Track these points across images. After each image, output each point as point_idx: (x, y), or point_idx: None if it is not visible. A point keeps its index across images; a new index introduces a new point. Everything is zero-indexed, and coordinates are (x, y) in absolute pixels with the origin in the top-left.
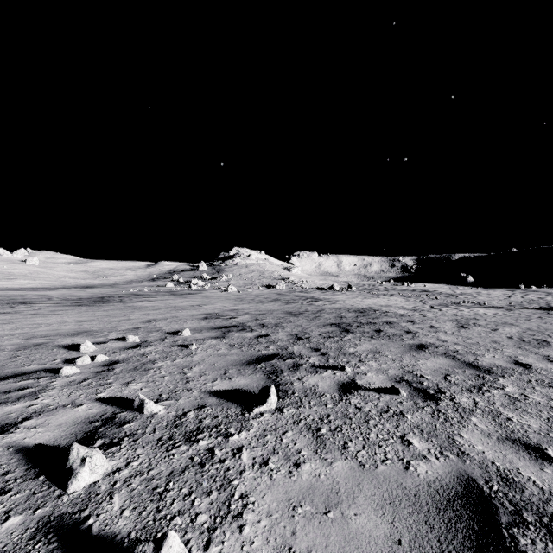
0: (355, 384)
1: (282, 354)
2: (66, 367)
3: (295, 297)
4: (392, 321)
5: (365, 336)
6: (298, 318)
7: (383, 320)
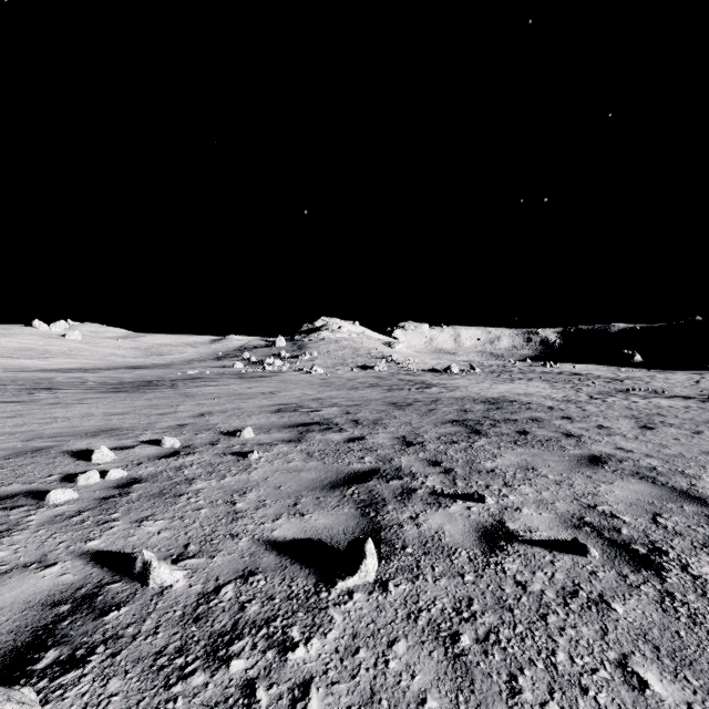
0: (506, 529)
1: (385, 471)
2: (56, 491)
3: (400, 382)
4: (540, 418)
5: (506, 441)
6: (405, 412)
7: (526, 416)
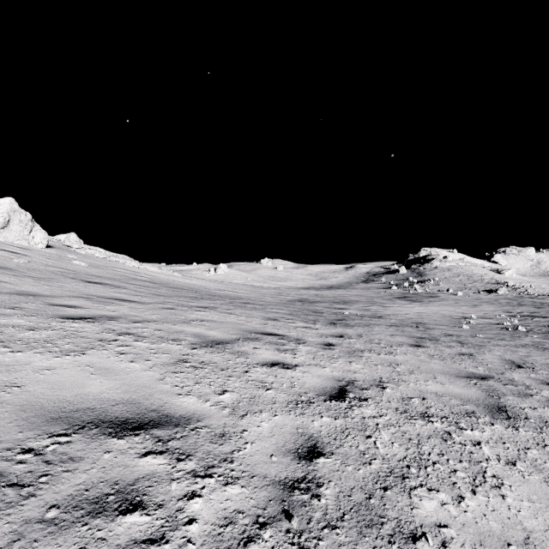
0: None
1: None
2: (512, 319)
3: (536, 303)
4: None
5: None
6: None
7: None
